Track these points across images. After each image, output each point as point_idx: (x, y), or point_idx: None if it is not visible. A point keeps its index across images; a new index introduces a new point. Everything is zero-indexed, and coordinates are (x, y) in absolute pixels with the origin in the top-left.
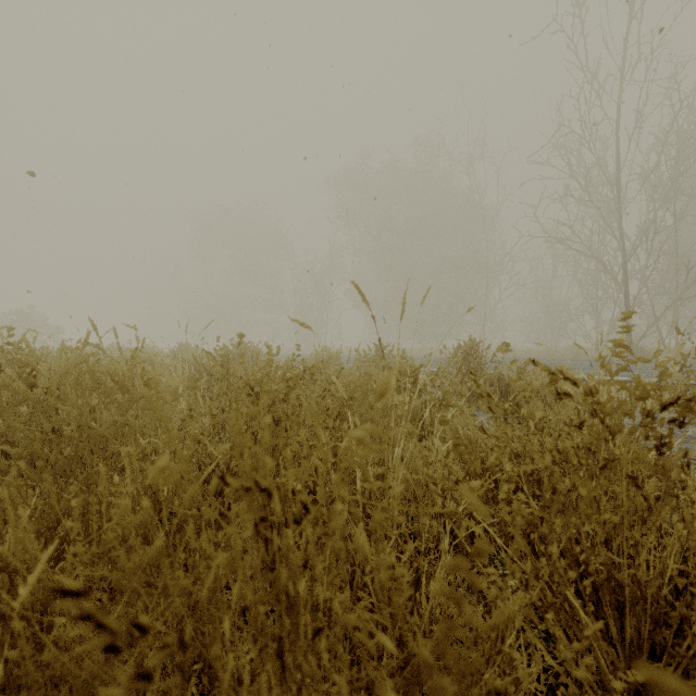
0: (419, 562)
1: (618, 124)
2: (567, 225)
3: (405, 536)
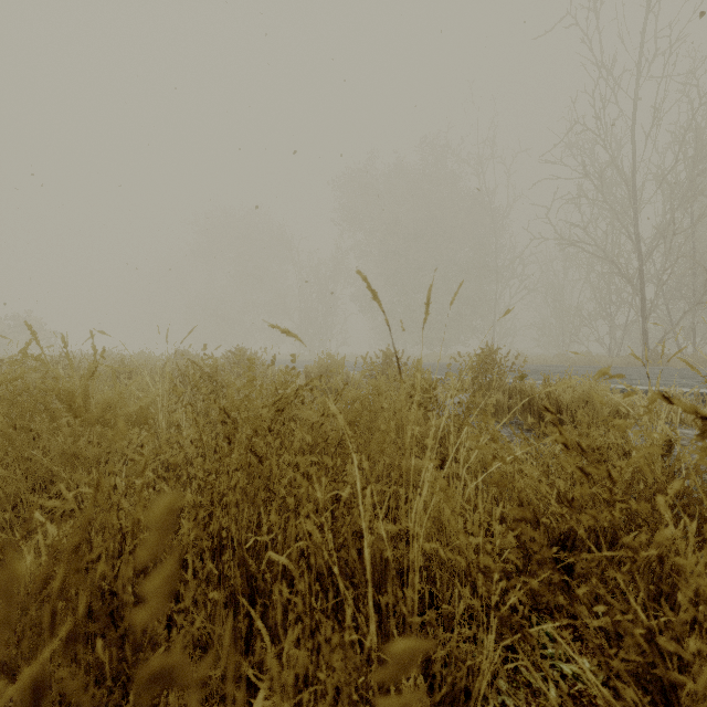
0: (454, 674)
1: (634, 122)
2: (580, 227)
3: (425, 600)
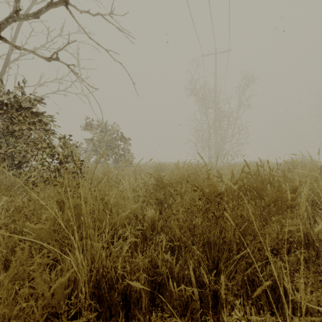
0: None
1: None
2: None
3: None
